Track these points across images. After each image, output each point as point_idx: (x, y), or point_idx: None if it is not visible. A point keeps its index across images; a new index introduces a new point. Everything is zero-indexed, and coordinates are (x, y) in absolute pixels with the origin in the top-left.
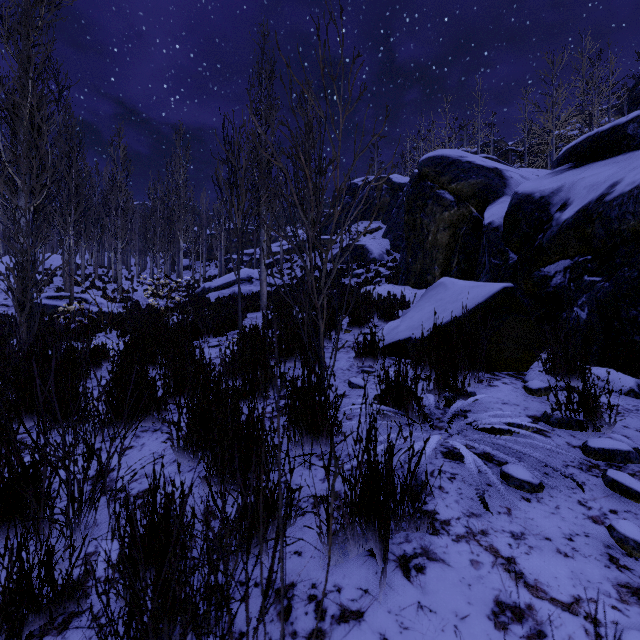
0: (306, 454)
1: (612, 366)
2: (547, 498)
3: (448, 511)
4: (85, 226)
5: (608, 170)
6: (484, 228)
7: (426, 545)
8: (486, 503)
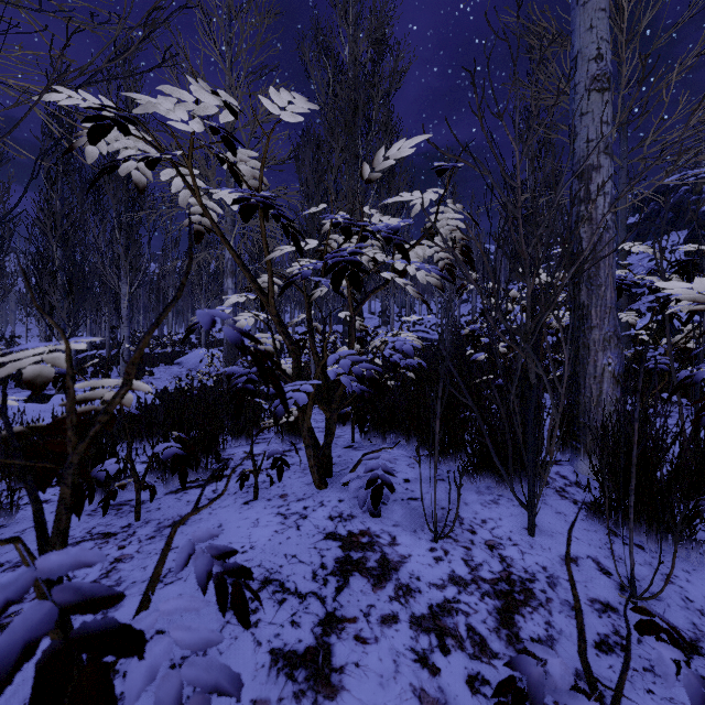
0: None
1: None
2: None
3: None
4: None
5: None
6: None
7: None
8: None
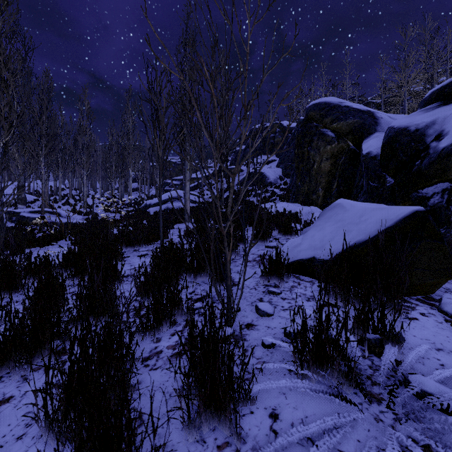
0: None
1: None
2: None
3: None
4: (62, 160)
5: None
6: (363, 157)
7: None
8: None
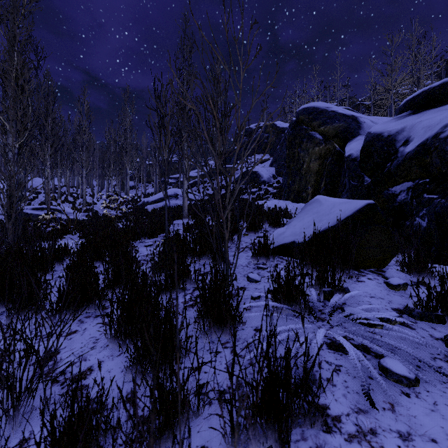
0: (211, 361)
1: (447, 263)
2: (424, 393)
3: (338, 406)
4: (60, 158)
5: (440, 115)
6: (345, 159)
7: (321, 444)
8: (372, 400)
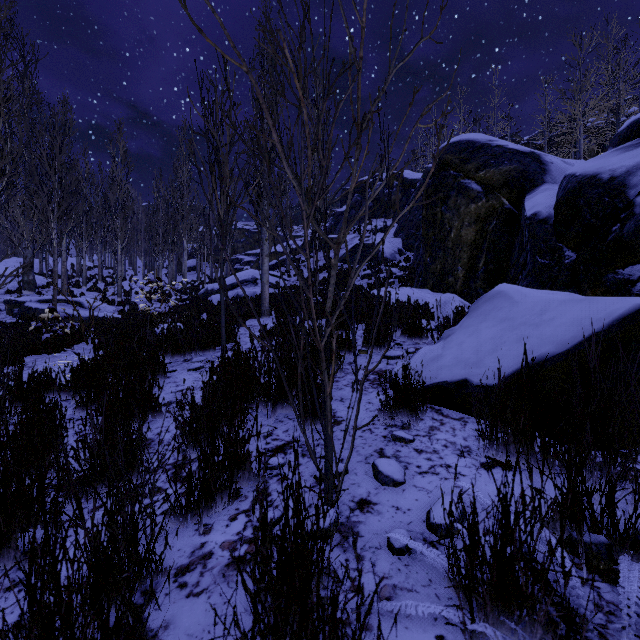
0: None
1: None
2: None
3: None
4: (87, 226)
5: None
6: (527, 220)
7: None
8: None
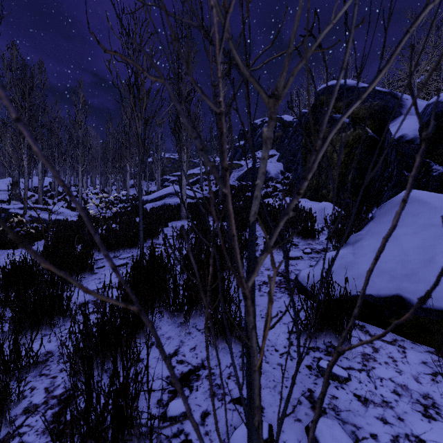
0: None
1: None
2: None
3: None
4: (58, 155)
5: None
6: (395, 142)
7: None
8: None
